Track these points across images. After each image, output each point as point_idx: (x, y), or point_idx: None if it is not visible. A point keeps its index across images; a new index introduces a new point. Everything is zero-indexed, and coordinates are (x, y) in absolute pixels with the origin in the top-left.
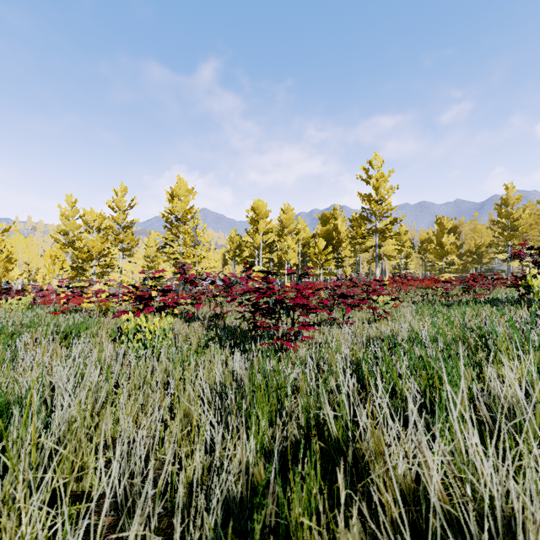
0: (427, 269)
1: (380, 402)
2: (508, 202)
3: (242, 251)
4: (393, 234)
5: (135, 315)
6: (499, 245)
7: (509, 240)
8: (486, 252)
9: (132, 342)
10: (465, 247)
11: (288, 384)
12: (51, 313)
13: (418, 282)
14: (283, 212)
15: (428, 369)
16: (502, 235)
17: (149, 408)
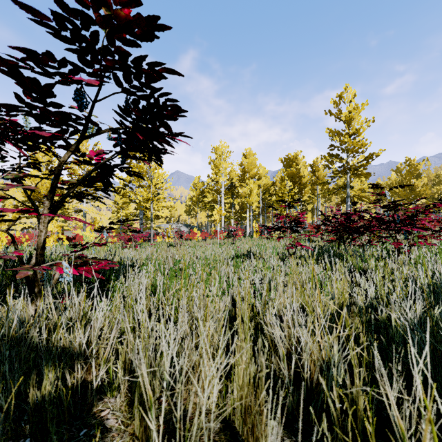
0: None
1: None
2: None
3: (205, 197)
4: (366, 173)
5: None
6: None
7: None
8: None
9: None
10: None
11: None
12: None
13: None
14: (245, 157)
15: None
16: None
17: None
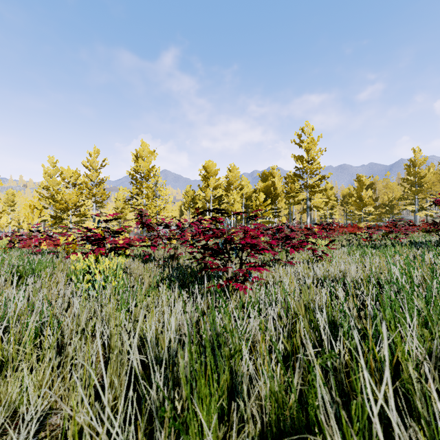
0: (349, 218)
1: (419, 408)
2: (415, 163)
3: (196, 203)
4: (321, 189)
5: (86, 256)
6: (408, 198)
7: (416, 195)
8: (397, 205)
9: (81, 282)
10: (379, 201)
11: (243, 342)
12: (24, 255)
13: (342, 229)
14: (230, 171)
15: (430, 325)
16: (411, 190)
17: (42, 391)
